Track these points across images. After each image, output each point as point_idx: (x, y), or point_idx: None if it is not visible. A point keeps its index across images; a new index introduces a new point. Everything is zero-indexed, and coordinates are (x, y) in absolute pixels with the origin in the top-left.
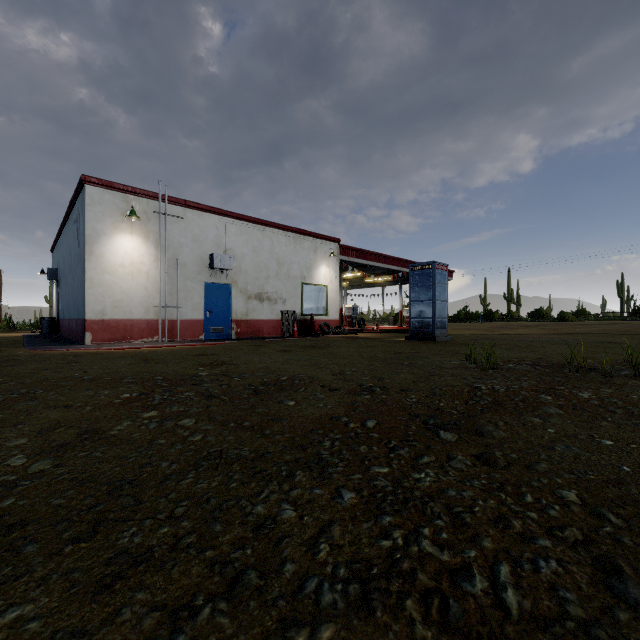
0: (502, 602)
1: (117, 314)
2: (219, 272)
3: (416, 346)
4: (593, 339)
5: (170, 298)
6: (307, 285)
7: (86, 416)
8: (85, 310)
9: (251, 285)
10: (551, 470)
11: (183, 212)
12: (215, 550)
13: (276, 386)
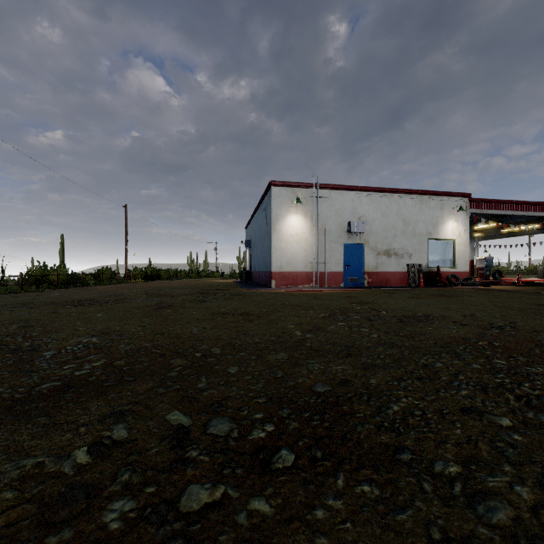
0: None
1: (288, 268)
2: (354, 235)
3: None
4: None
5: (320, 256)
6: (433, 240)
7: (310, 321)
8: (271, 266)
9: (380, 243)
10: None
11: (328, 193)
12: (405, 369)
13: (414, 319)
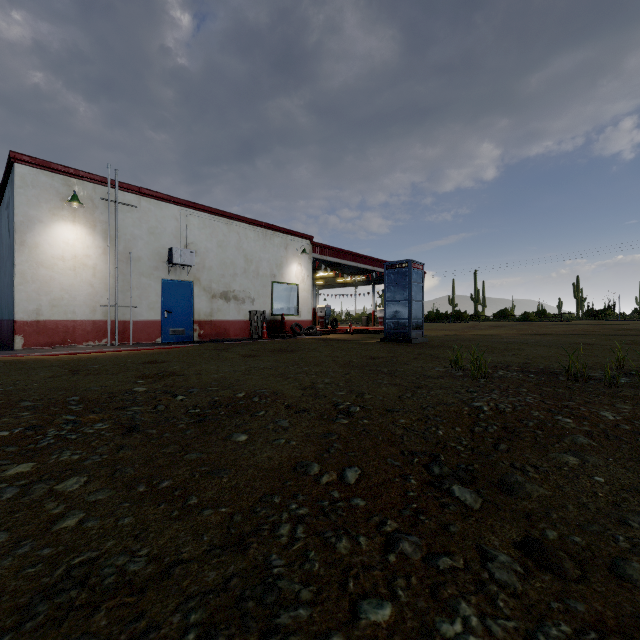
0: None
1: (56, 314)
2: (179, 268)
3: (393, 349)
4: (565, 340)
5: (121, 296)
6: (277, 284)
7: None
8: (15, 310)
9: (216, 283)
10: None
11: (137, 200)
12: None
13: (228, 407)
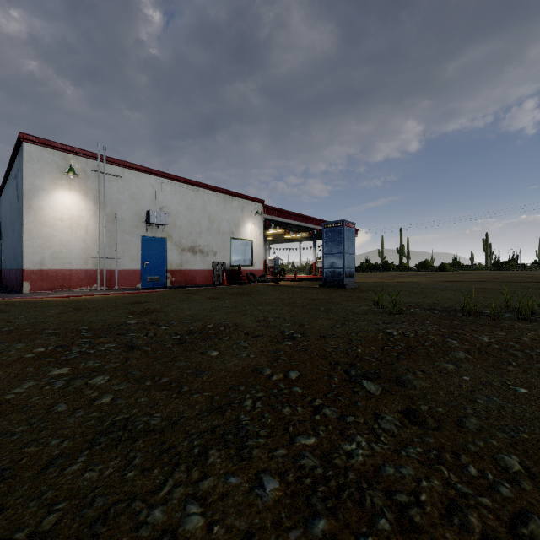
0: None
1: (56, 264)
2: (155, 227)
3: (329, 293)
4: (471, 286)
5: (108, 250)
6: (235, 239)
7: None
8: (23, 261)
9: (185, 239)
10: (483, 429)
11: (121, 172)
12: None
13: (202, 334)
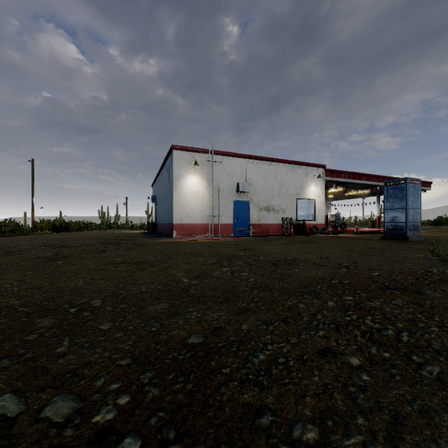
0: (399, 340)
1: (188, 220)
2: (242, 194)
3: (388, 244)
4: None
5: (214, 211)
6: (300, 199)
7: (199, 268)
8: (173, 218)
9: (262, 201)
10: None
11: (221, 159)
12: (274, 311)
13: (285, 262)
